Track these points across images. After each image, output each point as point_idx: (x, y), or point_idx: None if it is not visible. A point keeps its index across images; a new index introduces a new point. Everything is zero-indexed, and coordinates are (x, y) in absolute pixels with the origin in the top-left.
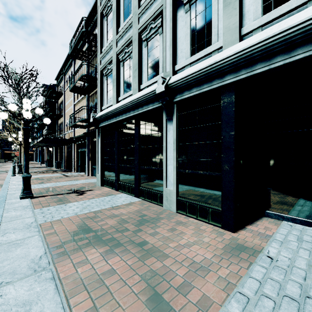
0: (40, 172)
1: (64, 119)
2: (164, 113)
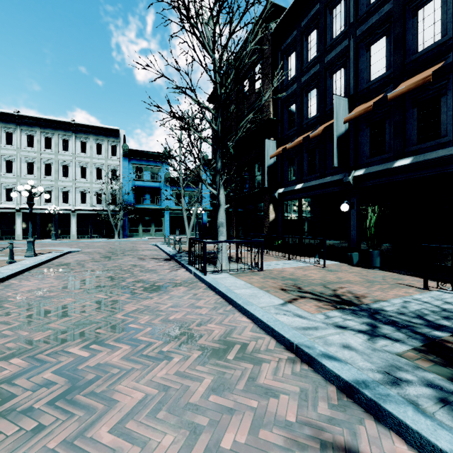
0: None
1: None
2: (16, 214)
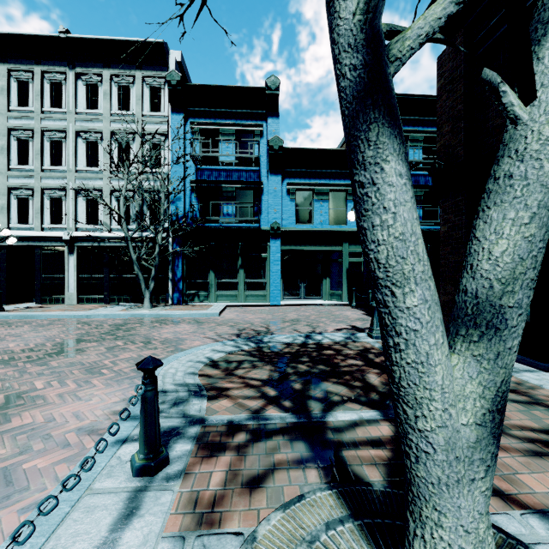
0: None
1: None
2: None
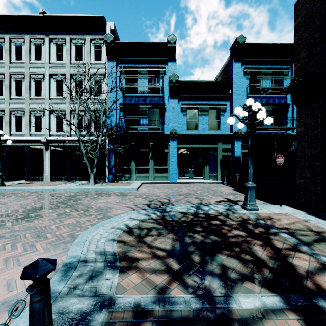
0: None
1: None
2: None
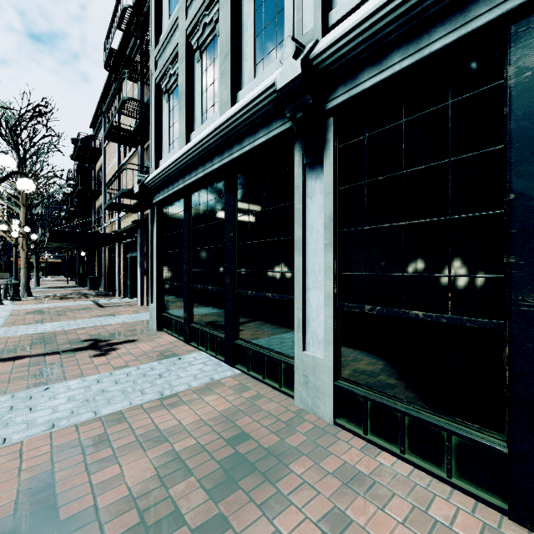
0: (56, 298)
1: (104, 198)
2: (297, 150)
